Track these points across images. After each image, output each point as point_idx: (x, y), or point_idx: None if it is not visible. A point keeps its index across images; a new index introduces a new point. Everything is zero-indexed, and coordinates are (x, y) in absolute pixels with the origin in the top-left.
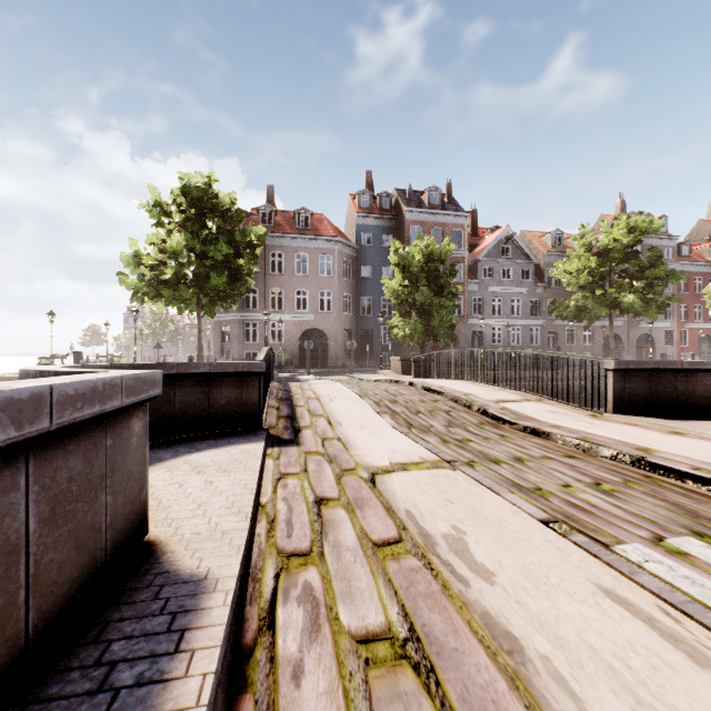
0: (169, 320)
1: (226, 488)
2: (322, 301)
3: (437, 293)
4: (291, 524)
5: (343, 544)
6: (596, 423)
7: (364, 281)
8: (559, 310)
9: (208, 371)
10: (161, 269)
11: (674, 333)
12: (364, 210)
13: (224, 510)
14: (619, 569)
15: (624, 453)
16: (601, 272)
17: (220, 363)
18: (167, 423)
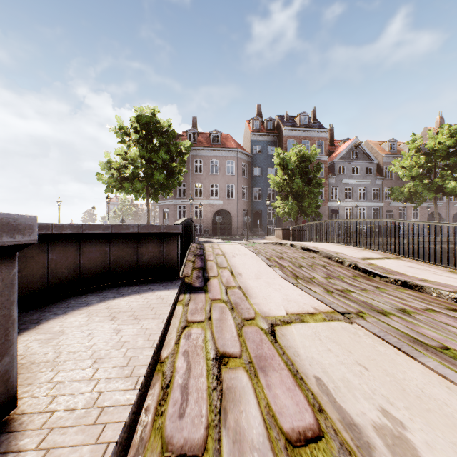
0: (132, 205)
1: (129, 338)
2: (228, 192)
3: (307, 184)
4: (186, 393)
5: (247, 438)
6: None
7: (256, 178)
8: (395, 194)
9: (136, 232)
10: (123, 170)
11: None
12: (256, 130)
13: (117, 370)
14: None
15: None
16: (428, 167)
17: (146, 226)
18: (103, 272)
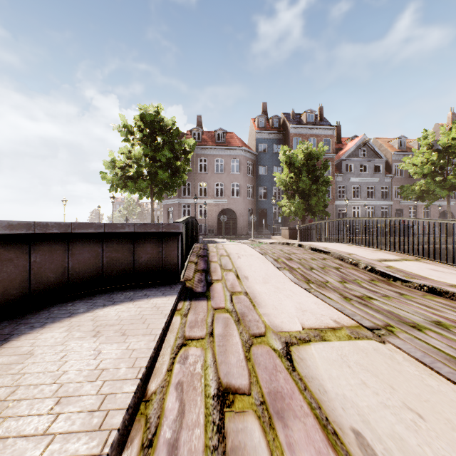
0: (138, 205)
1: (110, 364)
2: (233, 191)
3: (314, 182)
4: None
5: None
6: None
7: (261, 176)
8: (406, 193)
9: (132, 231)
10: (127, 169)
11: None
12: (261, 128)
13: (83, 418)
14: None
15: None
16: (441, 164)
17: (143, 224)
18: (95, 276)
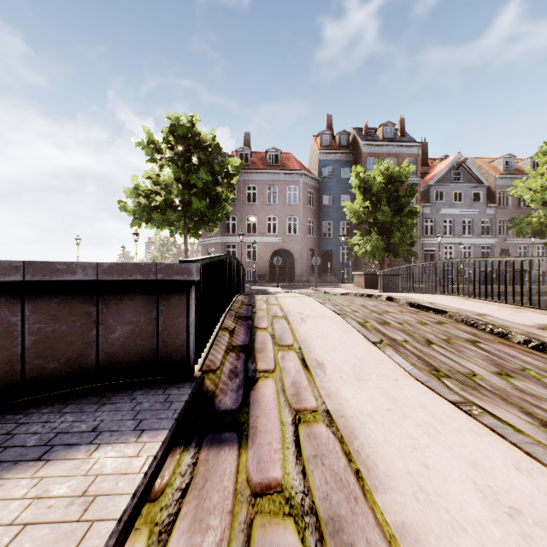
0: (173, 246)
1: None
2: (289, 227)
3: (396, 213)
4: None
5: None
6: None
7: (325, 208)
8: (519, 227)
9: (92, 278)
10: (152, 196)
11: None
12: (325, 147)
13: None
14: None
15: None
16: None
17: (115, 265)
18: (2, 375)
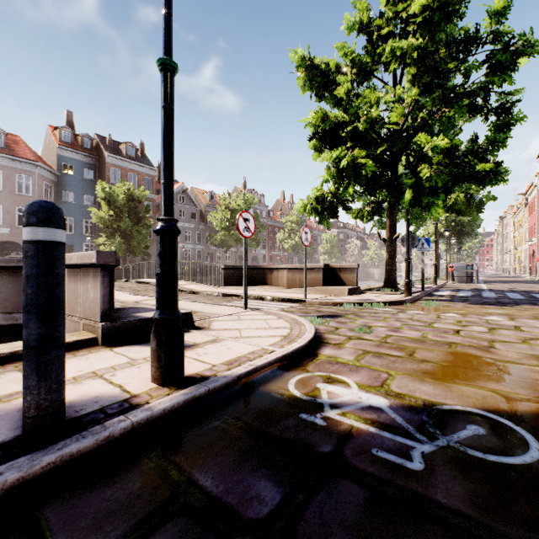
0: None
1: None
2: None
3: (136, 223)
4: None
5: None
6: (217, 289)
7: (67, 204)
8: (212, 240)
9: None
10: None
11: (267, 256)
12: (66, 144)
13: None
14: (206, 303)
15: (220, 293)
16: (233, 221)
17: None
18: None
